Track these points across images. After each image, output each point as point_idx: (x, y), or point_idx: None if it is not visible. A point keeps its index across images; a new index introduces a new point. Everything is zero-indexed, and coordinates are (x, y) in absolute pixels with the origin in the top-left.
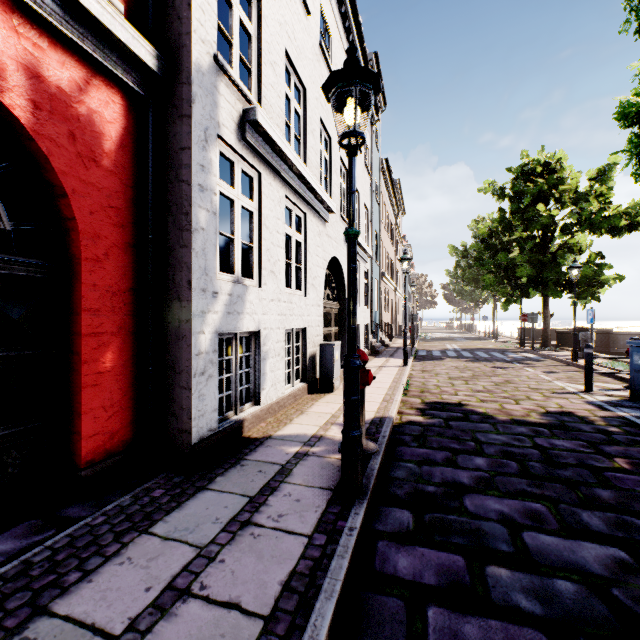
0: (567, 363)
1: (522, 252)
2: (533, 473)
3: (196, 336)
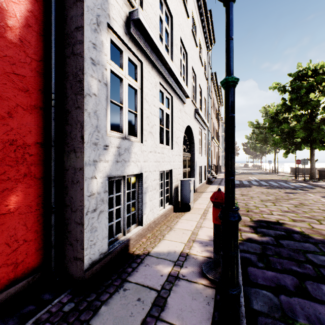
0: None
1: (298, 123)
2: None
3: (88, 181)
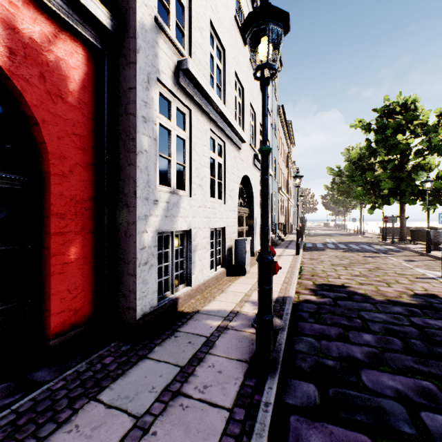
0: (422, 254)
1: (384, 171)
2: (416, 350)
3: (140, 234)
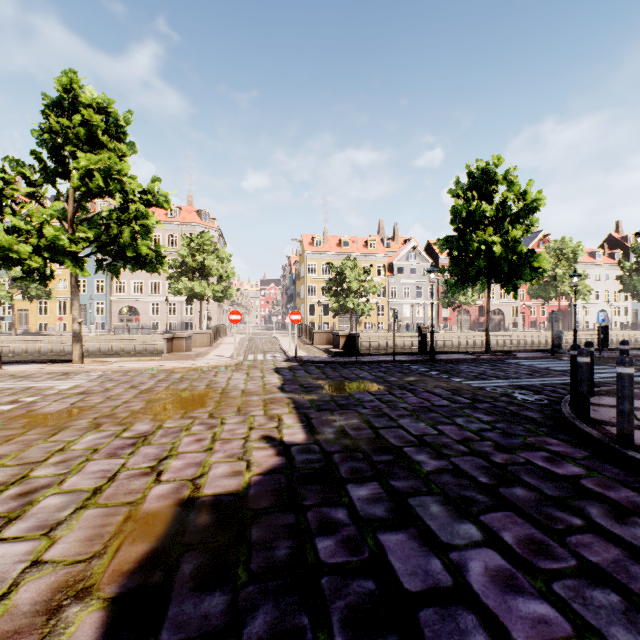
0: None
1: None
2: None
3: (572, 321)
